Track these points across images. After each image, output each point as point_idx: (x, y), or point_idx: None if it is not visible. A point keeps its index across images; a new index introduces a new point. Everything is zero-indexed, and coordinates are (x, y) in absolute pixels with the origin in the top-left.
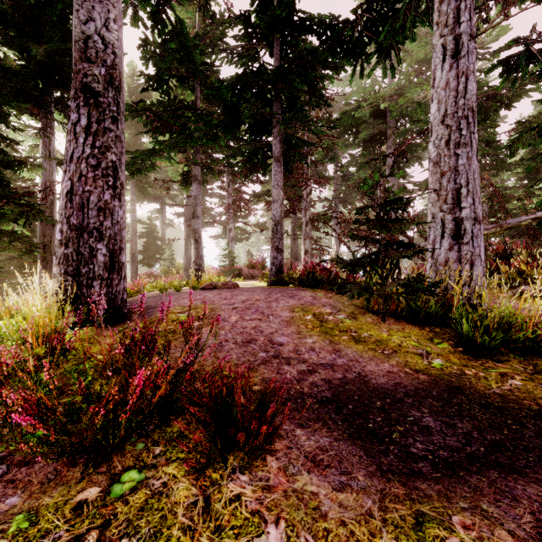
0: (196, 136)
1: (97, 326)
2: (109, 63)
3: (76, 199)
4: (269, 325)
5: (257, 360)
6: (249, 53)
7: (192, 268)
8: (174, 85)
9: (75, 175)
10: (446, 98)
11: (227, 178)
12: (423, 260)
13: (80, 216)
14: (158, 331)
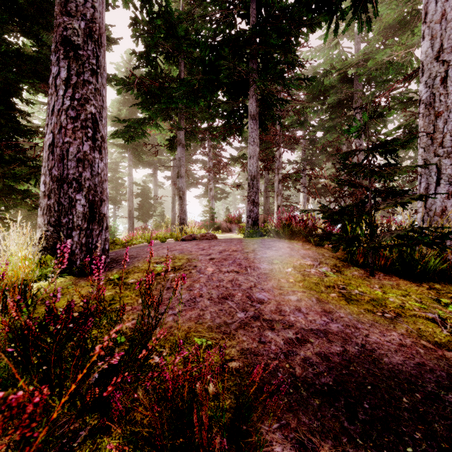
0: (177, 96)
1: (76, 276)
2: (89, 17)
3: (57, 151)
4: (247, 279)
5: (234, 322)
6: (226, 20)
7: (177, 222)
8: (162, 62)
9: (56, 127)
10: (442, 31)
11: (208, 144)
12: (394, 214)
13: (60, 167)
14: (131, 283)
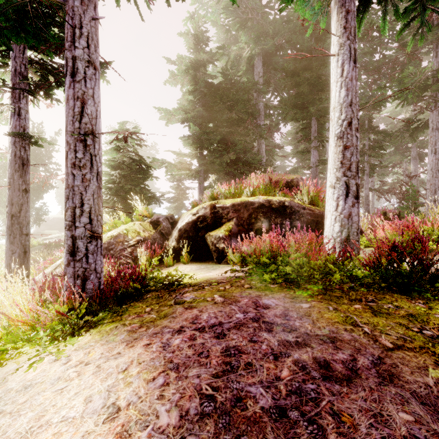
0: None
1: None
2: None
3: None
4: None
5: None
6: None
7: None
8: None
9: None
10: (432, 164)
11: None
12: None
13: None
14: None
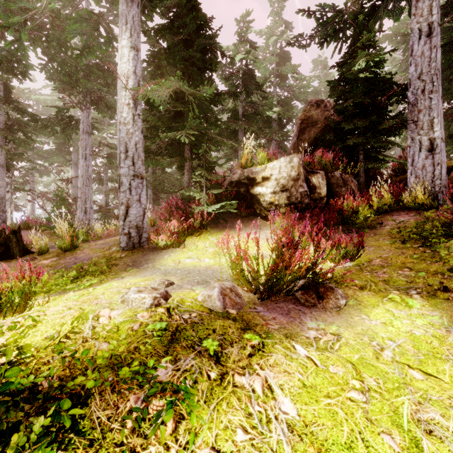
0: None
1: None
2: None
3: None
4: None
5: None
6: None
7: None
8: None
9: None
10: (83, 170)
11: None
12: None
13: None
14: None
